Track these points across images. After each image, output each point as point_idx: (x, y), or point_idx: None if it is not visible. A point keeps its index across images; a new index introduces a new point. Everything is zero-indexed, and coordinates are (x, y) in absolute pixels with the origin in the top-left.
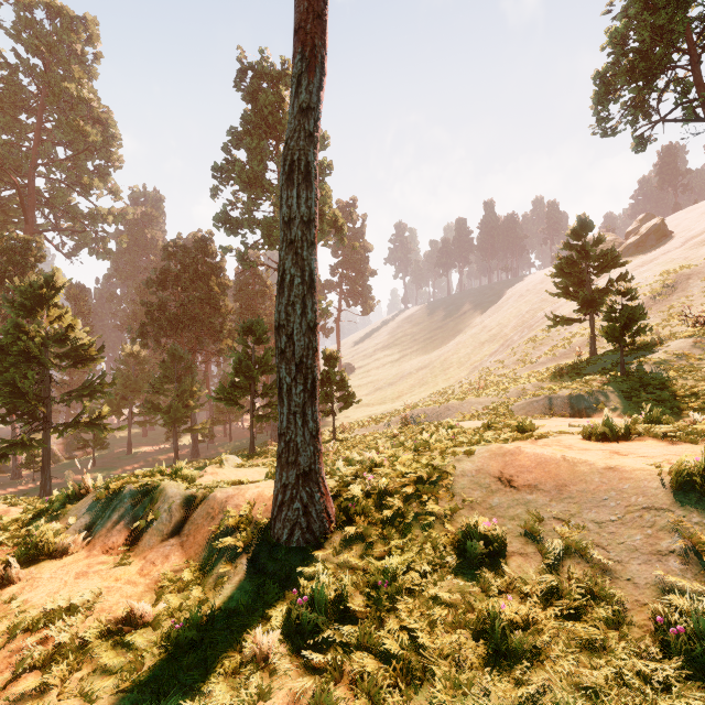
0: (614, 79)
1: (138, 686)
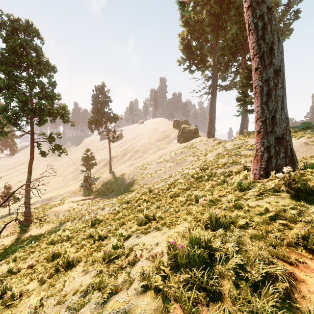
0: (91, 124)
1: (19, 233)
